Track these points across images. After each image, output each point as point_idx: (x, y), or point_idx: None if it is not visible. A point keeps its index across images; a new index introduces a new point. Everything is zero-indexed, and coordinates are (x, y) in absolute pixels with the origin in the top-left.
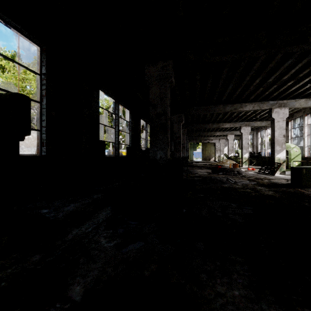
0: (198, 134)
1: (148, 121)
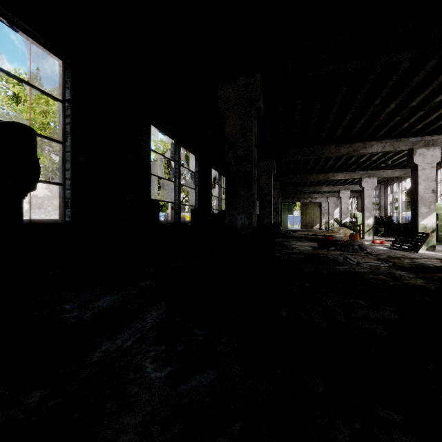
0: (295, 190)
1: (222, 171)
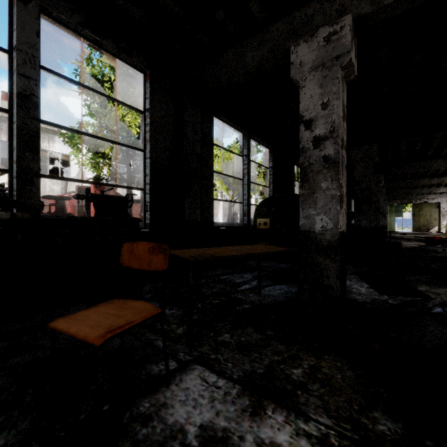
0: (404, 193)
1: None
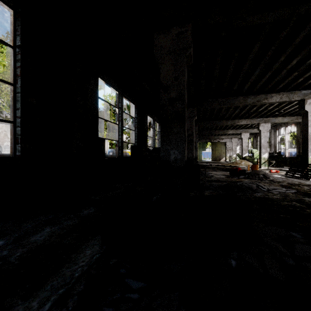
0: (208, 133)
1: (155, 118)
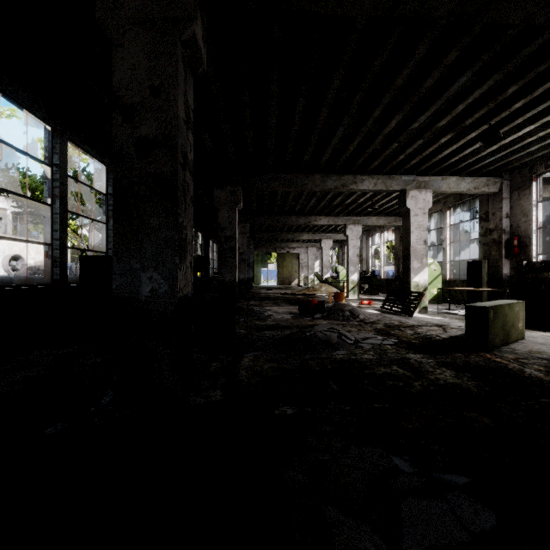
0: (270, 237)
1: None
